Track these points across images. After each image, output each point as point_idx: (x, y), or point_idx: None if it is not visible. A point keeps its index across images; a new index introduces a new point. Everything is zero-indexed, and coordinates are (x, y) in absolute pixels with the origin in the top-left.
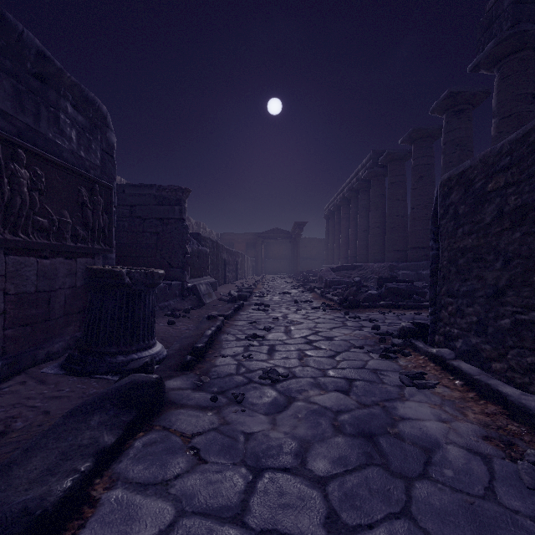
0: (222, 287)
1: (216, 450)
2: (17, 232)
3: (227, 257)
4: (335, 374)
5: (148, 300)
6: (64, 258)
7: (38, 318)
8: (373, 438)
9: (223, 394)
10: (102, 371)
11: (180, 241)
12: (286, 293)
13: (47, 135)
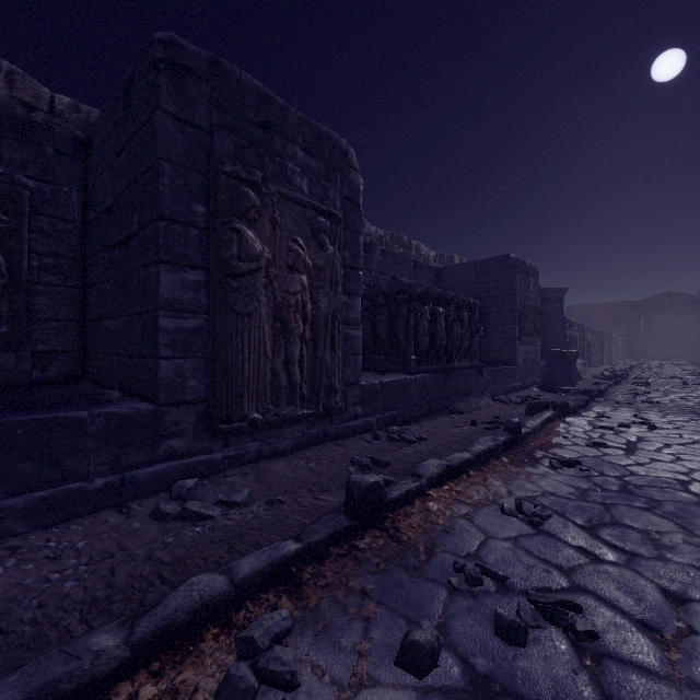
0: (588, 369)
1: (624, 407)
2: (524, 337)
3: (591, 339)
4: (693, 406)
5: (574, 365)
6: (529, 346)
7: (525, 370)
8: (697, 413)
9: (621, 403)
10: (558, 392)
11: (561, 329)
12: (675, 378)
13: (527, 295)
